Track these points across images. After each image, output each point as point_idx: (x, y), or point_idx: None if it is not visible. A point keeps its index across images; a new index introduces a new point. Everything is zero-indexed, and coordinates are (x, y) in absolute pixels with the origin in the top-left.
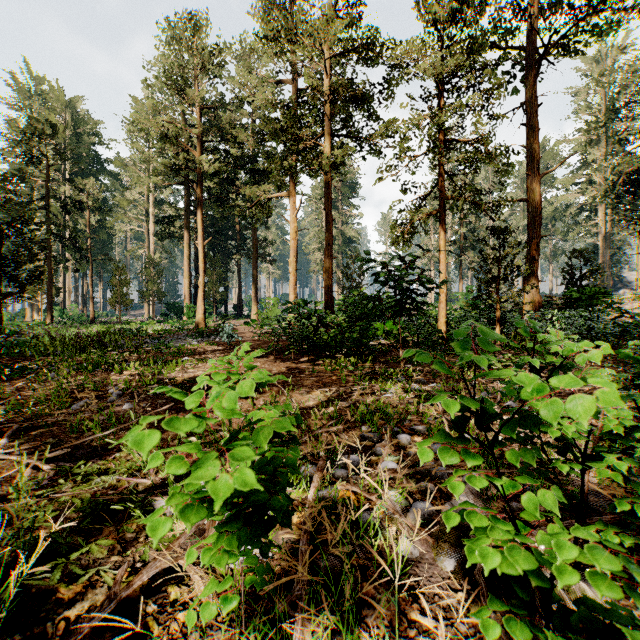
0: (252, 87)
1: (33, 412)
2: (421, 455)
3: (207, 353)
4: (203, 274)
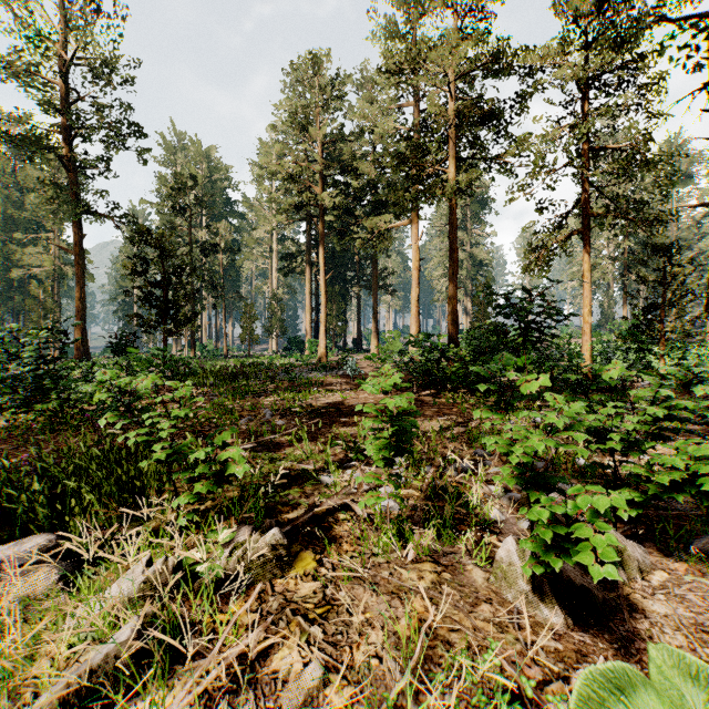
0: (373, 116)
1: (219, 422)
2: (475, 415)
3: (333, 385)
4: (325, 309)
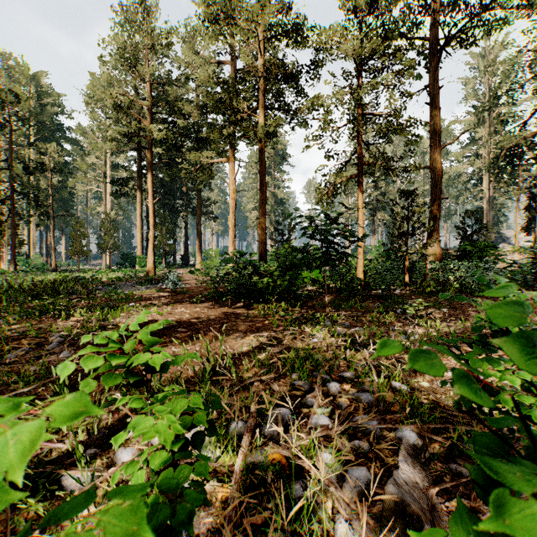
0: (196, 66)
1: None
2: None
3: (153, 299)
4: (153, 229)
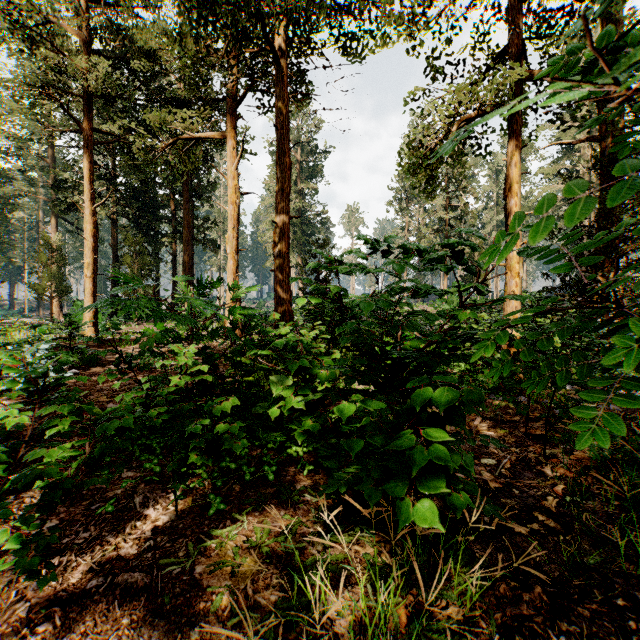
0: None
1: None
2: None
3: None
4: (92, 254)
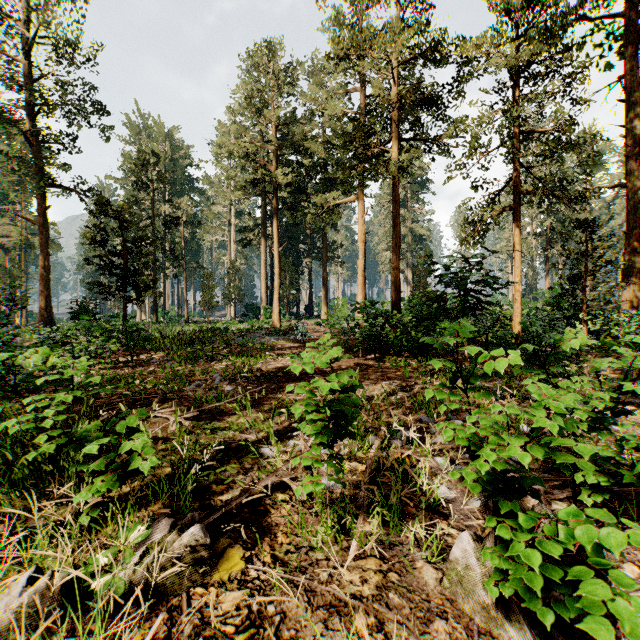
0: (322, 100)
1: (167, 388)
2: (427, 394)
3: (284, 349)
4: (278, 278)
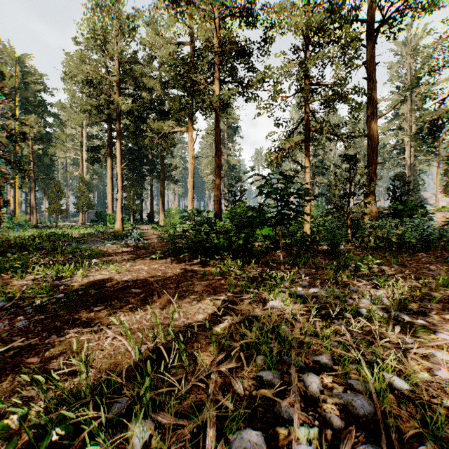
0: (159, 46)
1: None
2: None
3: (115, 255)
4: (121, 190)
